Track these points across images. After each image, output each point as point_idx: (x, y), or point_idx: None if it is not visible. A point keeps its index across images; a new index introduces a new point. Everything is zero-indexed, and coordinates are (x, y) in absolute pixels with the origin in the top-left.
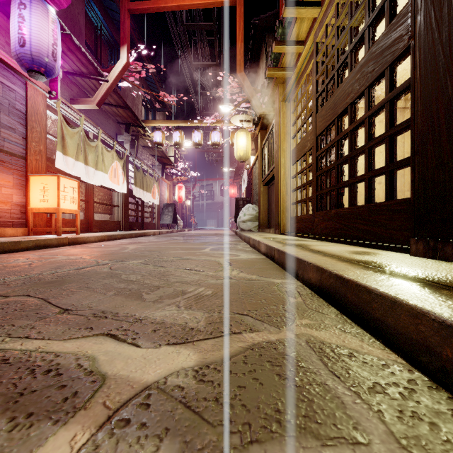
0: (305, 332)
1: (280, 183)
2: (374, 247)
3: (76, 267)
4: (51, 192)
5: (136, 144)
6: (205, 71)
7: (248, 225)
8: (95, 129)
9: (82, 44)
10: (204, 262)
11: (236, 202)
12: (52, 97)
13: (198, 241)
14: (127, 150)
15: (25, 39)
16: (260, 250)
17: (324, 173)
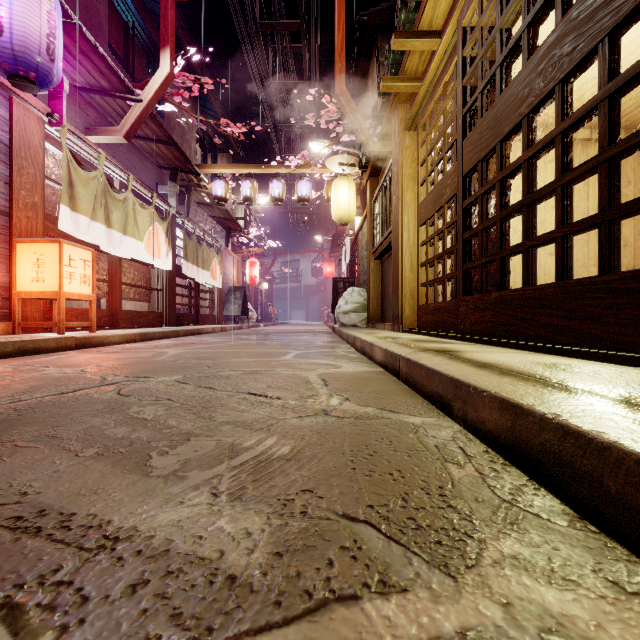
0: (524, 594)
1: (401, 254)
2: (577, 355)
3: (60, 390)
4: (49, 266)
5: (188, 199)
6: (289, 94)
7: (351, 318)
8: (124, 174)
9: (103, 47)
10: (283, 380)
11: (334, 284)
12: (54, 122)
13: (277, 342)
14: (172, 207)
15: (2, 24)
16: (373, 358)
17: (476, 233)
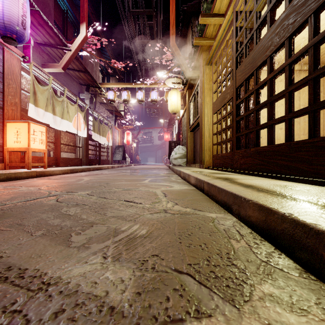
0: (278, 318)
1: (204, 129)
2: (297, 181)
3: (26, 199)
4: (23, 135)
5: (95, 101)
6: (146, 47)
7: (178, 161)
8: (62, 87)
9: (51, 23)
10: (143, 194)
11: (169, 144)
12: (26, 61)
13: (140, 174)
14: (87, 105)
15: None
16: (189, 182)
17: (243, 118)
